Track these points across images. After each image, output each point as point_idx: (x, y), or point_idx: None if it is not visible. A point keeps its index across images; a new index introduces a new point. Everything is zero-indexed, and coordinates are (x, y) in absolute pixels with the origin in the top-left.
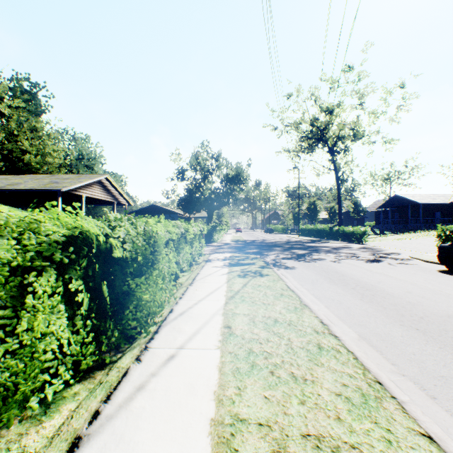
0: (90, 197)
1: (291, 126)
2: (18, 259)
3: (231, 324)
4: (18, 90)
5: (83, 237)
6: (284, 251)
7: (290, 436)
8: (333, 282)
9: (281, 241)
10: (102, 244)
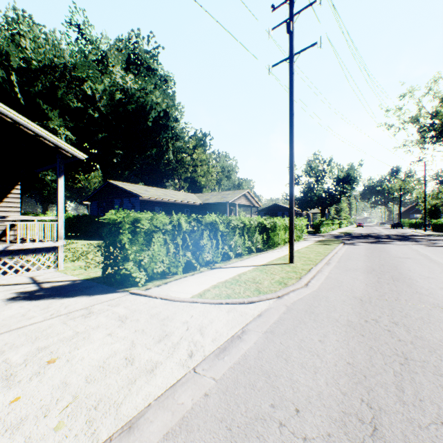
0: (239, 204)
1: (408, 122)
2: (255, 225)
3: (298, 250)
4: (199, 143)
5: (260, 222)
6: (372, 239)
7: (298, 256)
8: (367, 249)
9: (391, 234)
10: (263, 224)
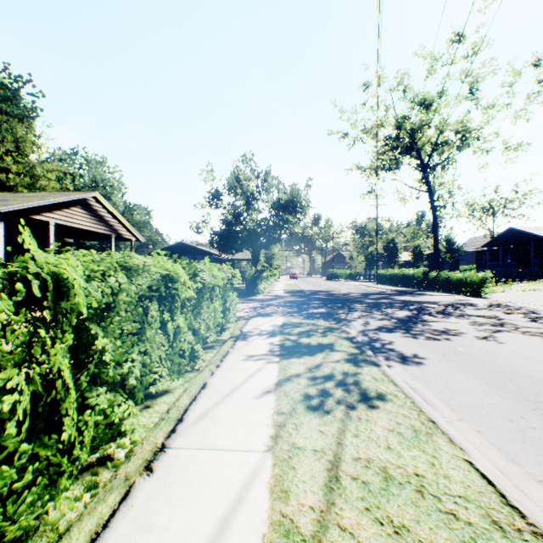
0: (68, 226)
1: (369, 131)
2: None
3: None
4: None
5: None
6: (372, 312)
7: None
8: None
9: (355, 291)
10: None
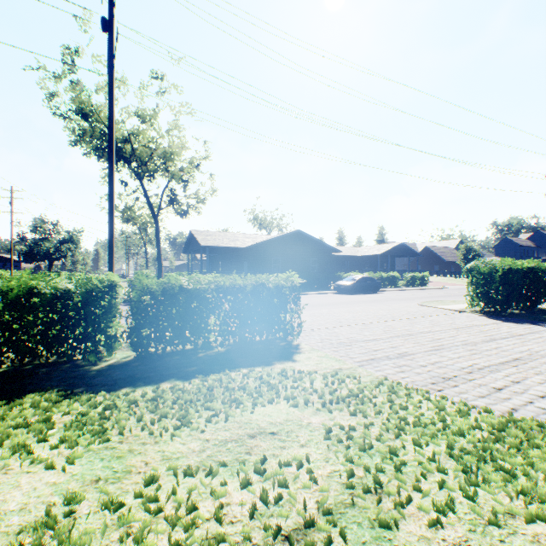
0: None
1: None
2: None
3: None
4: None
5: None
6: None
7: None
8: None
9: None
10: None
